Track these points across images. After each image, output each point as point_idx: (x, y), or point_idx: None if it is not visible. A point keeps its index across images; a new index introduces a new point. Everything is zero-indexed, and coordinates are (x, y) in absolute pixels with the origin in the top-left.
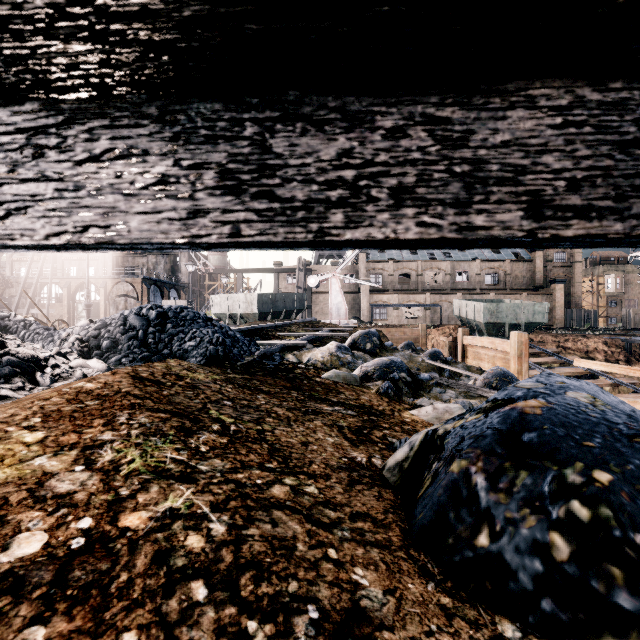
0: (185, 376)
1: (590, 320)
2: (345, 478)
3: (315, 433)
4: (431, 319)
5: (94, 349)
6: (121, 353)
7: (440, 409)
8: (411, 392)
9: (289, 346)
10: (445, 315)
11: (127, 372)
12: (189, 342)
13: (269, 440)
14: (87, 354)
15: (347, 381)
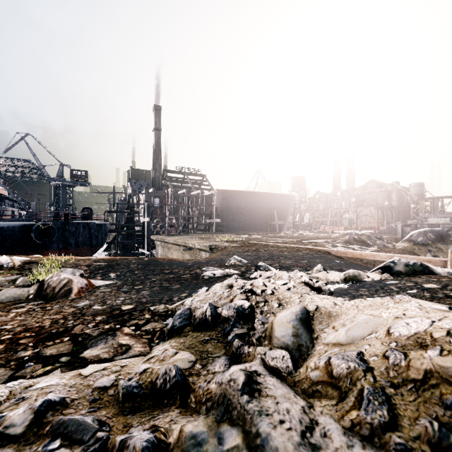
0: None
1: None
2: None
3: None
4: None
5: None
6: None
7: None
8: None
9: None
10: None
11: None
12: None
13: None
14: None
15: None
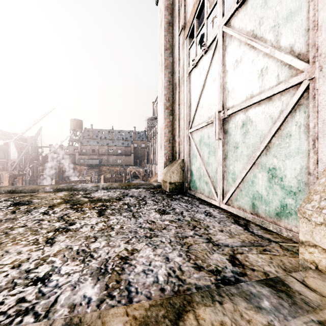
0: None
1: None
2: None
3: None
4: None
5: None
6: None
7: None
8: None
9: None
10: None
11: None
12: None
13: None
14: None
15: None
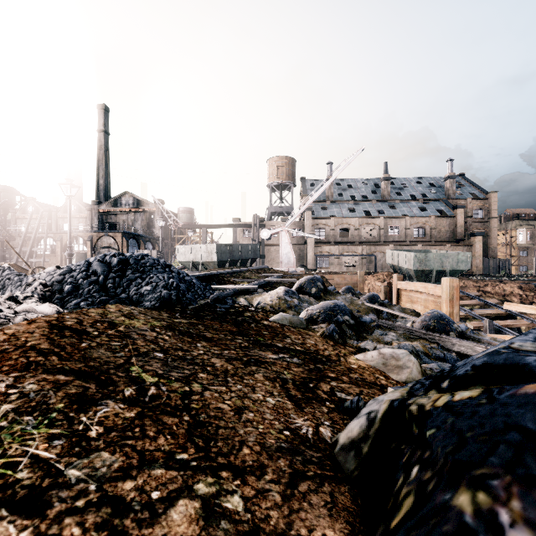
0: (120, 323)
1: (505, 268)
2: (285, 470)
3: (254, 392)
4: (367, 267)
5: (56, 293)
6: (81, 297)
7: (386, 354)
8: (354, 334)
9: (241, 290)
10: (379, 263)
11: (49, 320)
12: (145, 287)
13: (193, 408)
14: (48, 298)
15: (293, 324)
